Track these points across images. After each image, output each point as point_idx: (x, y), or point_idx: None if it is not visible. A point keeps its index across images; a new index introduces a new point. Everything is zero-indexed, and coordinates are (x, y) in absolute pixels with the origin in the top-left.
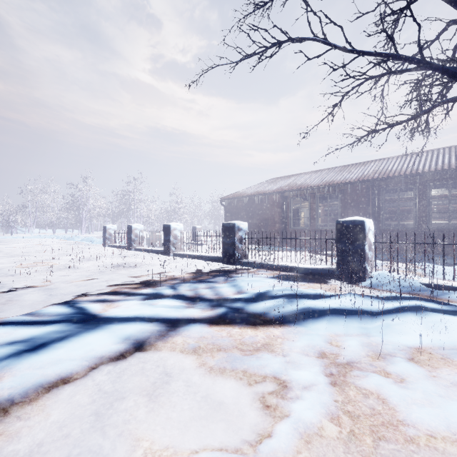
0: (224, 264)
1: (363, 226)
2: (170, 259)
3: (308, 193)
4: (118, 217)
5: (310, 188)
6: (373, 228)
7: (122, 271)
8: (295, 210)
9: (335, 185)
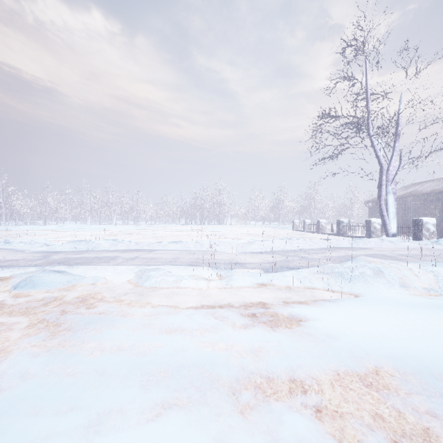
0: (336, 236)
1: (370, 221)
2: (318, 234)
3: (421, 198)
4: (303, 213)
5: (418, 195)
6: (379, 222)
7: (298, 236)
8: (414, 209)
9: (435, 193)
